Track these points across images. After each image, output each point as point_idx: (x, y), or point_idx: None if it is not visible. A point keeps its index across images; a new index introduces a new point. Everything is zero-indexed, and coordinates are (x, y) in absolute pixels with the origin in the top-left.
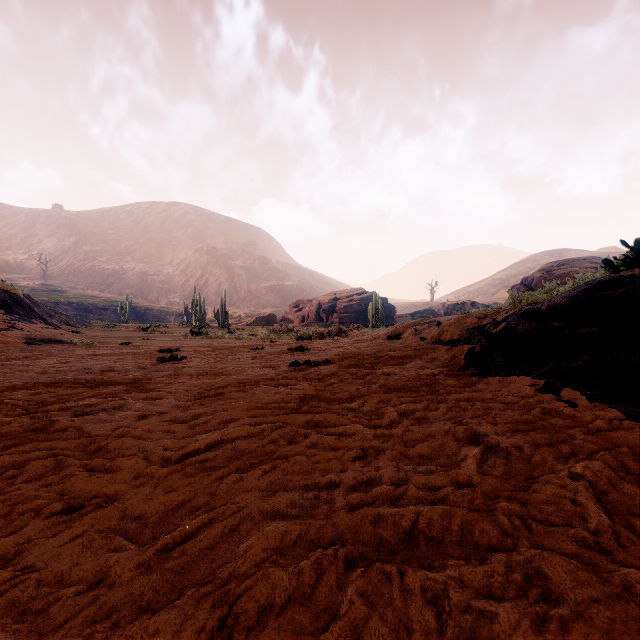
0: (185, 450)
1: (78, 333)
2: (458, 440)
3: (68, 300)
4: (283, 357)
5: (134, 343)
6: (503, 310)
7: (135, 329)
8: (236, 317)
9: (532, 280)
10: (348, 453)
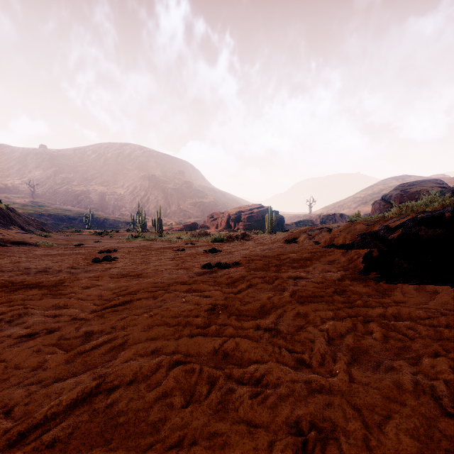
0: (27, 422)
1: (46, 237)
2: (449, 414)
3: (48, 212)
4: (198, 258)
5: (85, 245)
6: (390, 218)
7: (93, 233)
8: (169, 225)
9: (390, 196)
10: (279, 450)
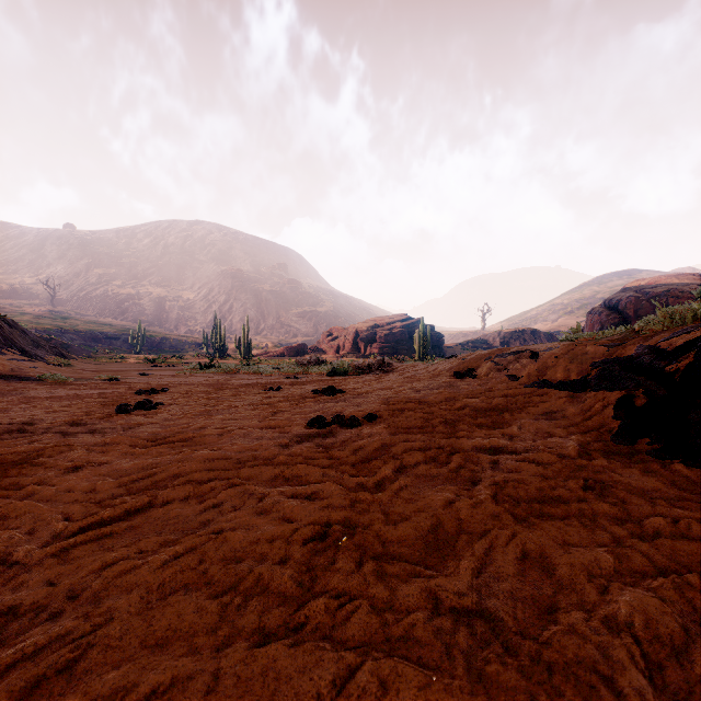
0: None
1: (60, 366)
2: None
3: (74, 328)
4: (302, 406)
5: (121, 379)
6: (653, 333)
7: (142, 361)
8: (263, 347)
9: (619, 301)
10: None
